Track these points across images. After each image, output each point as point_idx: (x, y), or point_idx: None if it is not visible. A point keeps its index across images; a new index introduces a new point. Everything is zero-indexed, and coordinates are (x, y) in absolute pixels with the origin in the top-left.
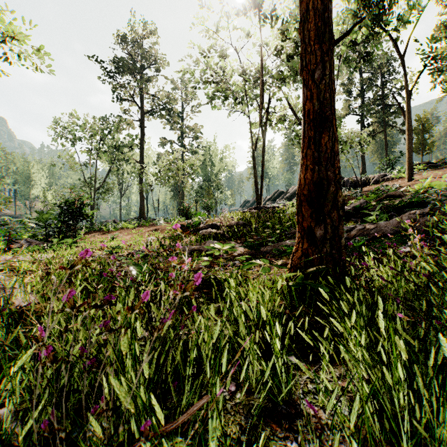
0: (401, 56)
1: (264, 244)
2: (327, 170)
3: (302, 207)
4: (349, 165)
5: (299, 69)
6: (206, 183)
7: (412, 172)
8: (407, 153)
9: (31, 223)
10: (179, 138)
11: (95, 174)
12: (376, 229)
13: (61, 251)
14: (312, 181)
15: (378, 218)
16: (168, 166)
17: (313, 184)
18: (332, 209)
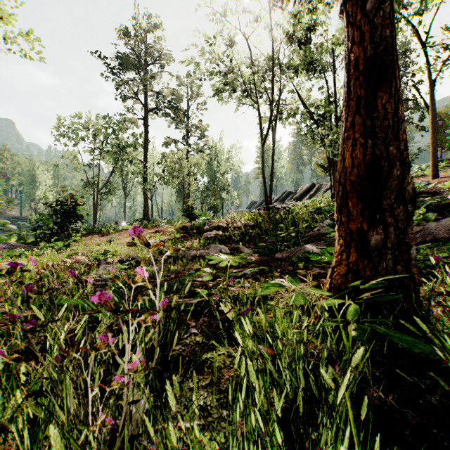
0: (424, 42)
1: (278, 249)
2: (388, 144)
3: (349, 200)
4: None
5: (339, 4)
6: (212, 183)
7: (437, 169)
8: (431, 148)
9: (12, 225)
10: (184, 137)
11: (98, 174)
12: (421, 232)
13: (42, 256)
14: (364, 161)
15: (421, 219)
16: (172, 165)
17: (365, 166)
18: (396, 202)
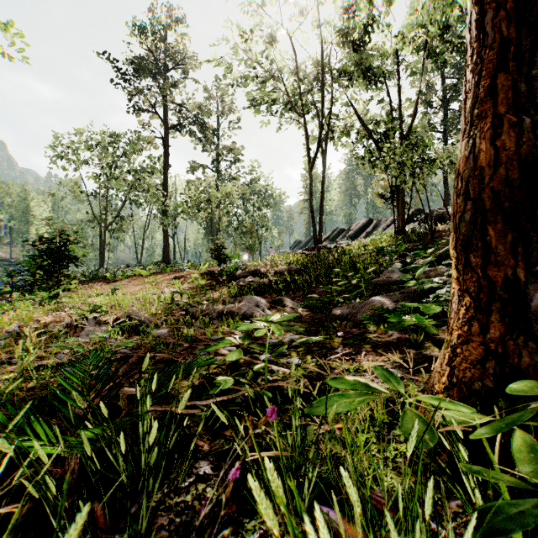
0: None
1: (335, 303)
2: None
3: (489, 225)
4: (436, 192)
5: None
6: (247, 218)
7: None
8: None
9: None
10: (213, 162)
11: (105, 206)
12: None
13: (8, 313)
14: (517, 154)
15: None
16: (198, 195)
17: (518, 165)
18: None
